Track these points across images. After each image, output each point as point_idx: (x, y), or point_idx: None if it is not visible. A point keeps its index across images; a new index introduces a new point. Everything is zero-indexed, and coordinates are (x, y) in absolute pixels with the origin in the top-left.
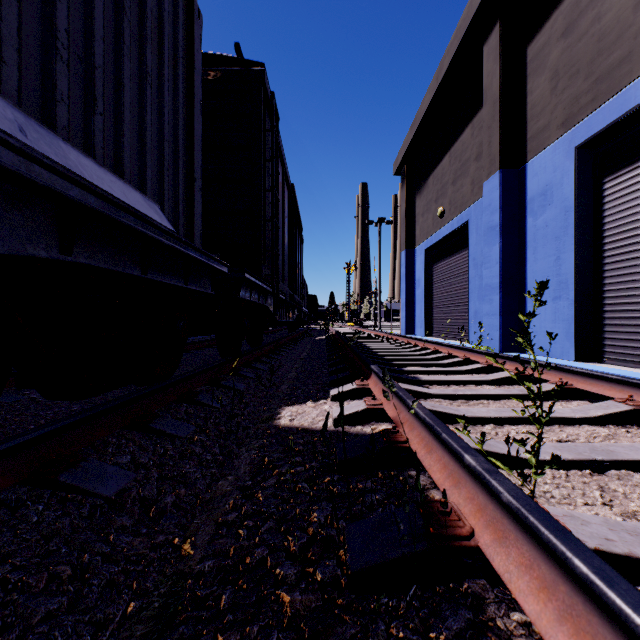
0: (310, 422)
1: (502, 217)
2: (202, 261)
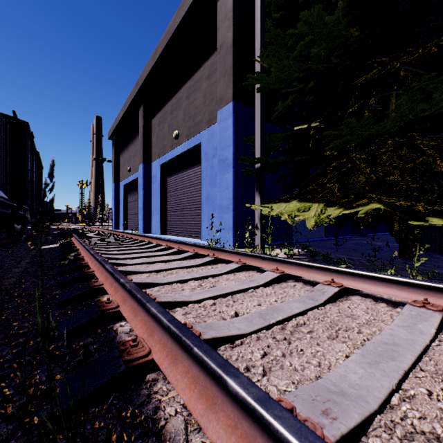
0: (52, 246)
1: (144, 181)
2: (13, 205)
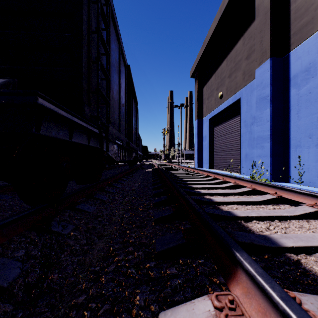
0: None
1: (272, 90)
2: None
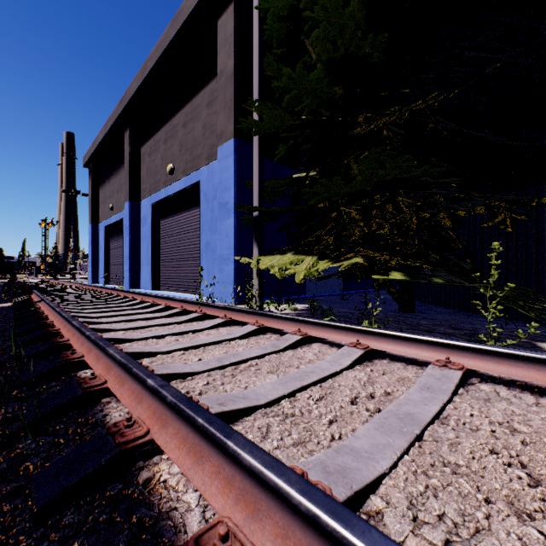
0: (4, 306)
1: (131, 224)
2: None
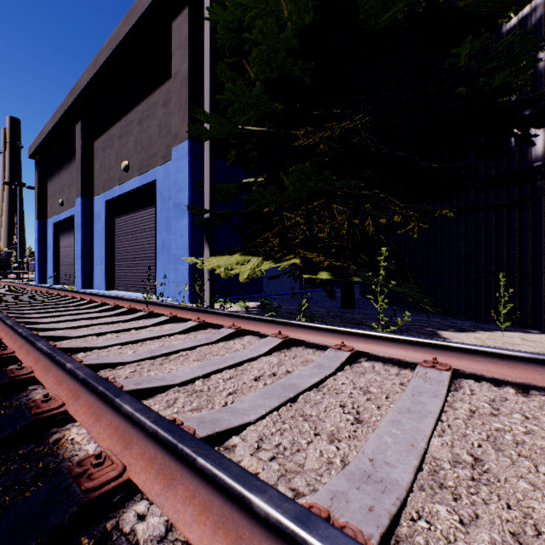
0: None
1: (83, 221)
2: None
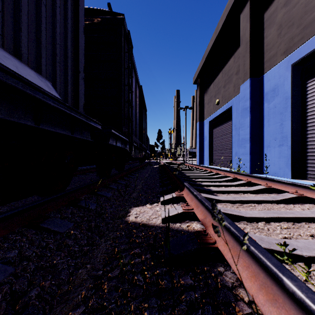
0: (147, 219)
1: (251, 103)
2: (82, 120)
